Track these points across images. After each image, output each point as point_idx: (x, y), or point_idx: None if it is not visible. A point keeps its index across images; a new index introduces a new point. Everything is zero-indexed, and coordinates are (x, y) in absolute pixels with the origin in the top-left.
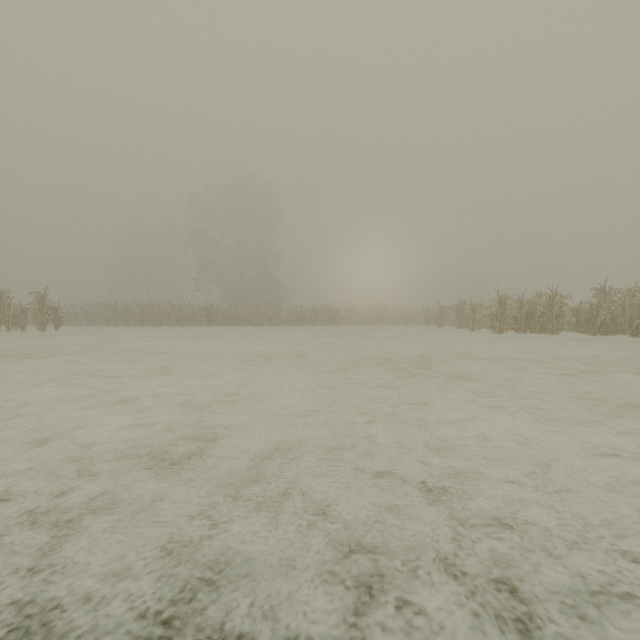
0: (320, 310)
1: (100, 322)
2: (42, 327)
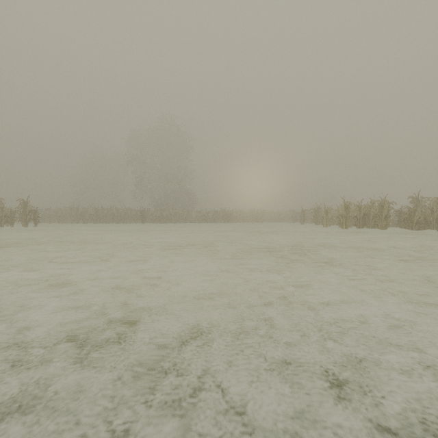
0: (219, 212)
1: (67, 220)
2: (25, 224)
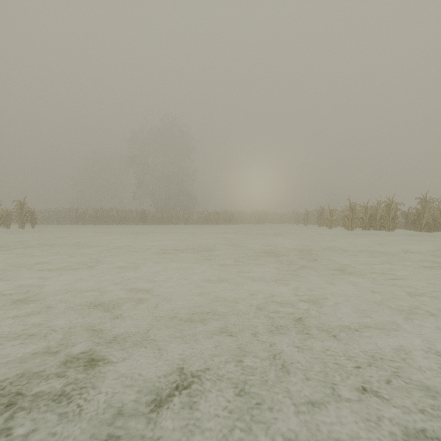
0: (221, 213)
1: (66, 222)
2: (22, 226)
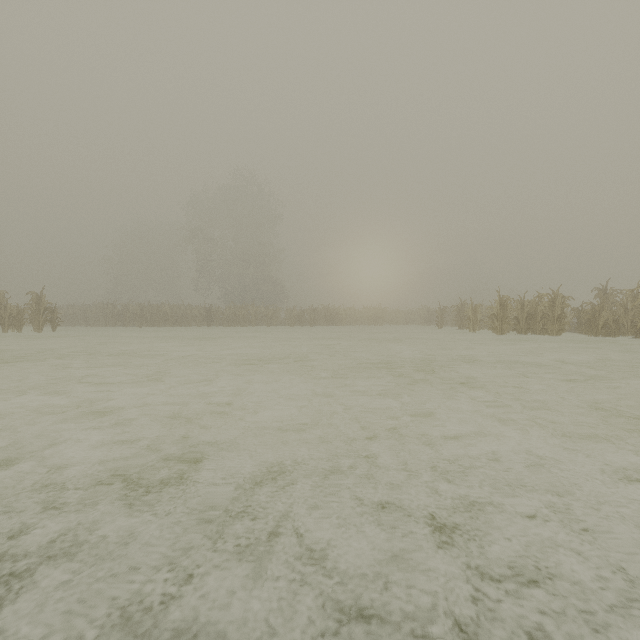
0: (320, 310)
1: (98, 322)
2: (39, 328)
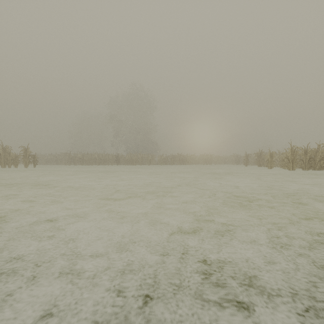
0: (176, 156)
1: (62, 163)
2: (26, 165)
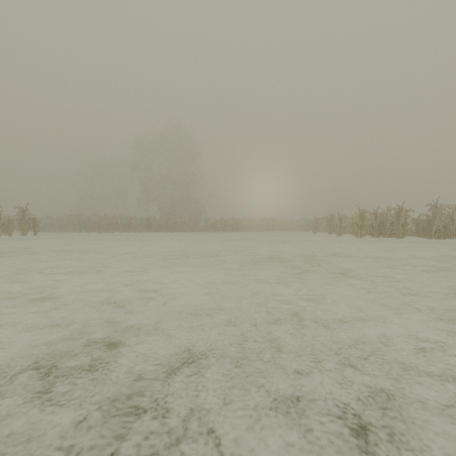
0: (228, 221)
1: (69, 229)
2: (24, 233)
